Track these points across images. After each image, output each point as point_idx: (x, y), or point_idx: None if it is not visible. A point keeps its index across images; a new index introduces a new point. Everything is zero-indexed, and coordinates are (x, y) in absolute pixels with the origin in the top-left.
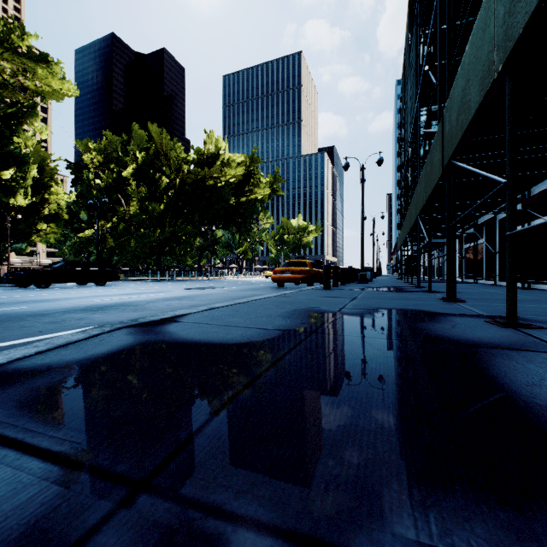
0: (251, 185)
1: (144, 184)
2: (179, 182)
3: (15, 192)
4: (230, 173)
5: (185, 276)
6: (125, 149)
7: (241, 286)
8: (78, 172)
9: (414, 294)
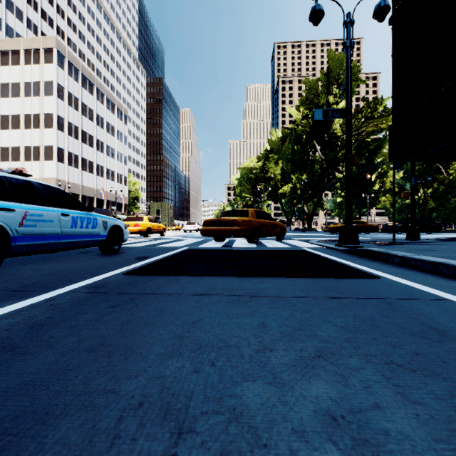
0: None
1: None
2: None
3: (374, 184)
4: None
5: None
6: None
7: None
8: None
9: None
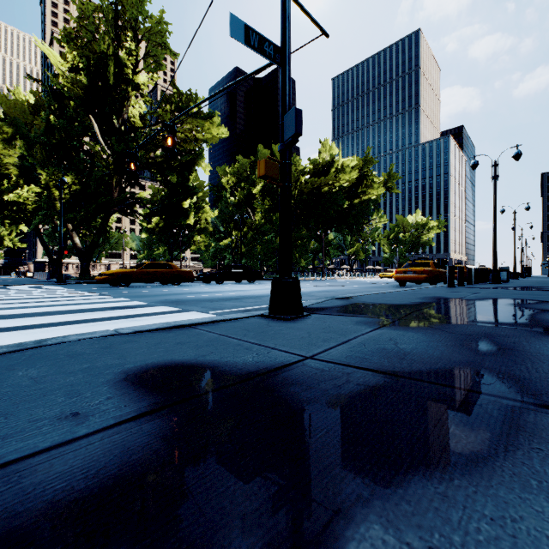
0: (364, 187)
1: (269, 197)
2: (298, 192)
3: (188, 215)
4: (344, 179)
5: (300, 277)
6: (252, 169)
7: (363, 285)
8: (218, 192)
9: (544, 292)
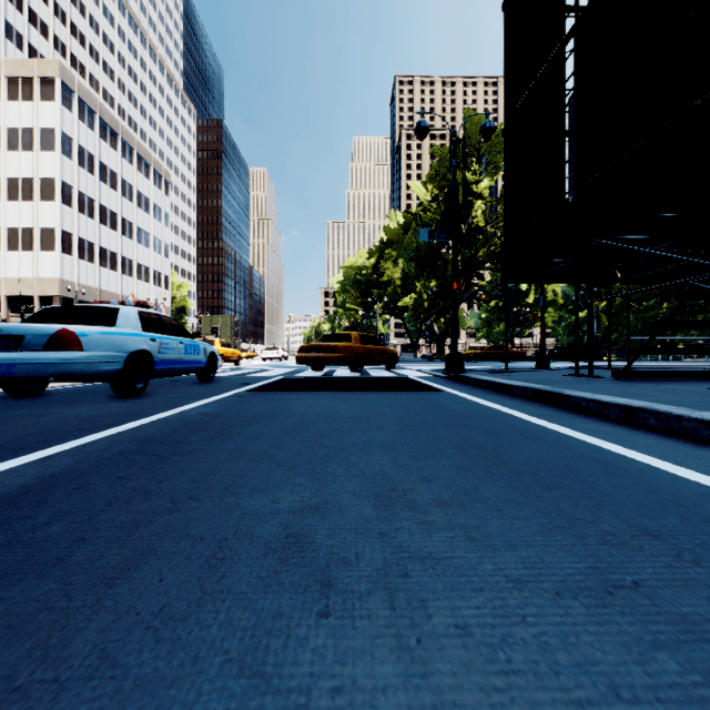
0: None
1: None
2: None
3: (527, 295)
4: None
5: None
6: None
7: None
8: None
9: None
